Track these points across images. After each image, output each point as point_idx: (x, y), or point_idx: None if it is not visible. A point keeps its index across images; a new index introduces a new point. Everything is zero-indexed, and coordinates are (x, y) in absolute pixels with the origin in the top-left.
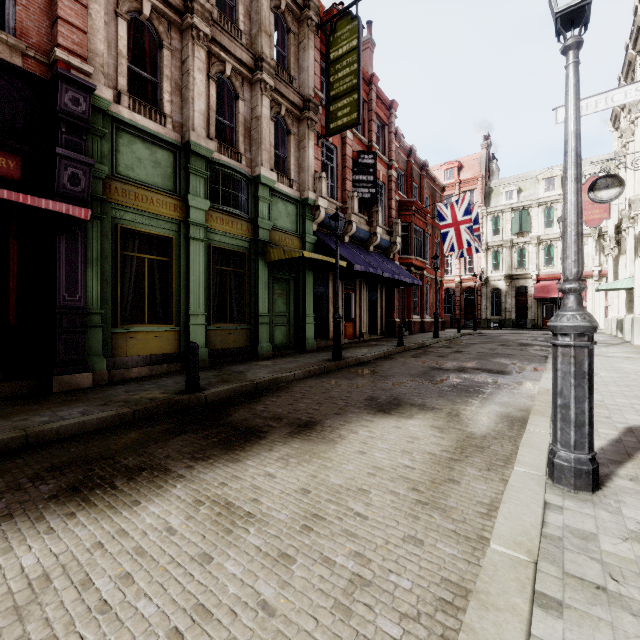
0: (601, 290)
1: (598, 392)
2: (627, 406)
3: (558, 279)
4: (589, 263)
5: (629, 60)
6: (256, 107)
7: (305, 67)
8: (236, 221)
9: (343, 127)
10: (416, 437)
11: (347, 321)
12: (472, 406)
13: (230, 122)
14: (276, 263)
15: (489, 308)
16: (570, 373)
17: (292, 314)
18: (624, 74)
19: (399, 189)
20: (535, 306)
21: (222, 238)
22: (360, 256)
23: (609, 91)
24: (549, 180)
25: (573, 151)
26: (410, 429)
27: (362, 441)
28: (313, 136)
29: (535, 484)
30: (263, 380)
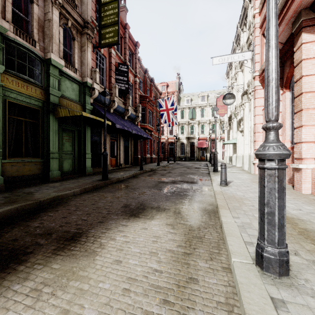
0: (225, 144)
1: (239, 191)
2: (255, 198)
3: (206, 139)
4: (217, 133)
5: (234, 48)
6: (48, 13)
7: (85, 2)
8: (31, 86)
9: (109, 44)
10: (158, 236)
11: (112, 157)
12: (185, 205)
13: (26, 17)
14: (64, 119)
15: (180, 151)
16: (275, 189)
17: (76, 152)
18: None
19: (140, 89)
20: (197, 151)
21: (18, 96)
22: (119, 120)
23: (232, 54)
24: (202, 97)
25: (274, 26)
26: (153, 229)
27: (119, 248)
28: (90, 45)
29: (254, 276)
30: (46, 198)
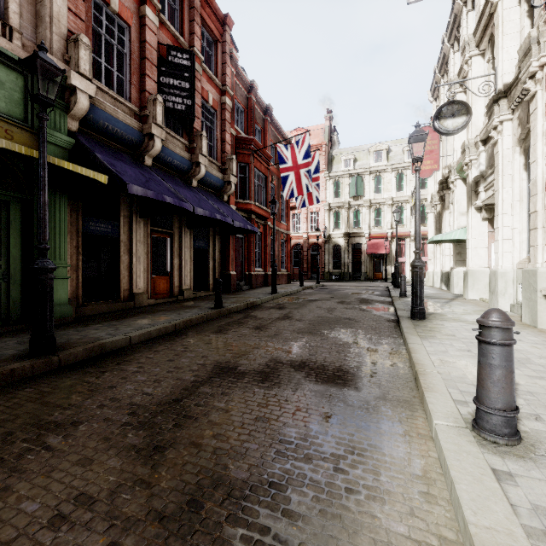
0: (432, 242)
1: None
2: None
3: (385, 238)
4: (407, 225)
5: (455, 14)
6: None
7: None
8: None
9: None
10: None
11: (160, 274)
12: None
13: None
14: None
15: (331, 262)
16: None
17: (16, 263)
18: (448, 34)
19: (238, 126)
20: (367, 261)
21: None
22: (163, 183)
23: None
24: (378, 153)
25: None
26: None
27: None
28: None
29: None
30: None
